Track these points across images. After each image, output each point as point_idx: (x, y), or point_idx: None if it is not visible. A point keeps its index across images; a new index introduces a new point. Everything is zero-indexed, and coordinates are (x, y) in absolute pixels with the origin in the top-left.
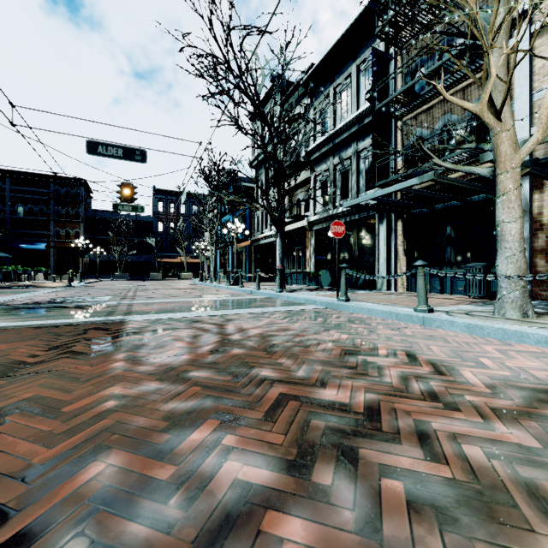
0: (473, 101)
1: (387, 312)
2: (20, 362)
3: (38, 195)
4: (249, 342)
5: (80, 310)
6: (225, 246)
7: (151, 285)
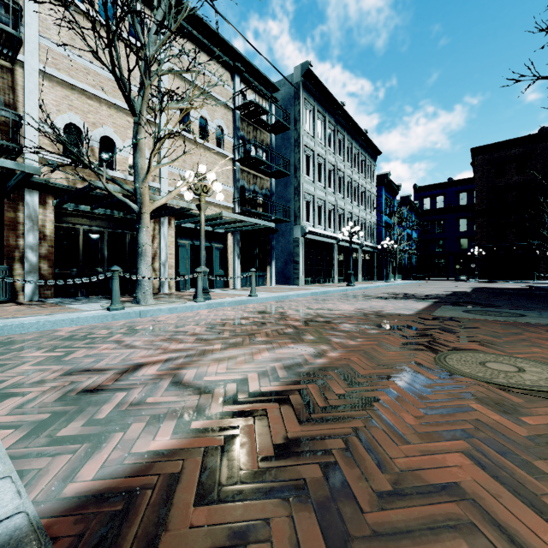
0: None
1: (102, 316)
2: (405, 388)
3: None
4: (234, 340)
5: None
6: None
7: None
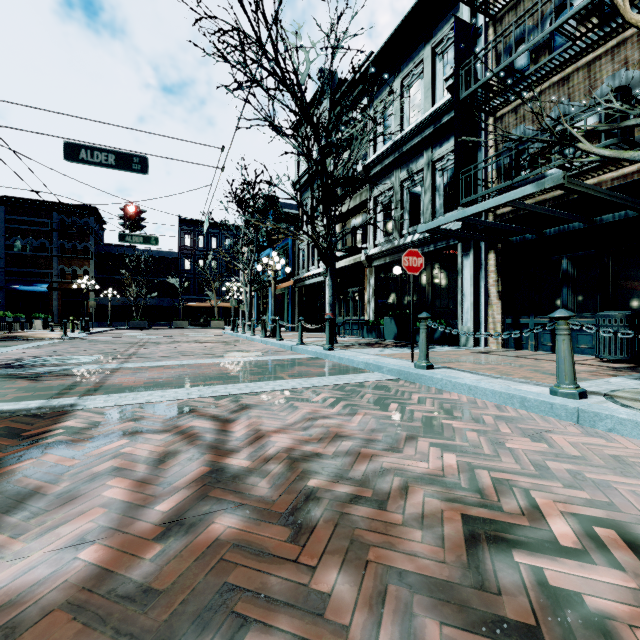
0: (604, 80)
1: (503, 395)
2: None
3: (39, 226)
4: (261, 483)
5: (28, 383)
6: (264, 287)
7: (169, 336)
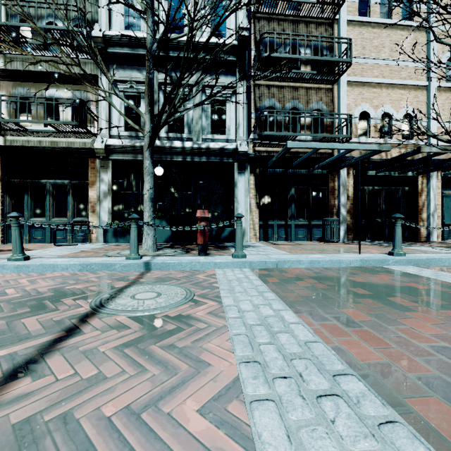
0: (314, 101)
1: None
2: None
3: None
4: None
5: None
6: None
7: None
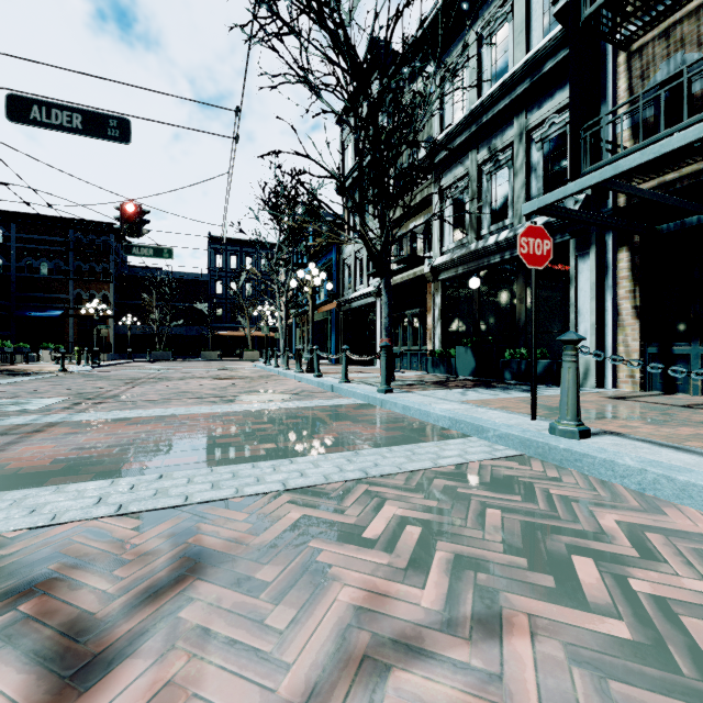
0: None
1: None
2: None
3: (54, 246)
4: None
5: None
6: (303, 312)
7: (188, 370)
